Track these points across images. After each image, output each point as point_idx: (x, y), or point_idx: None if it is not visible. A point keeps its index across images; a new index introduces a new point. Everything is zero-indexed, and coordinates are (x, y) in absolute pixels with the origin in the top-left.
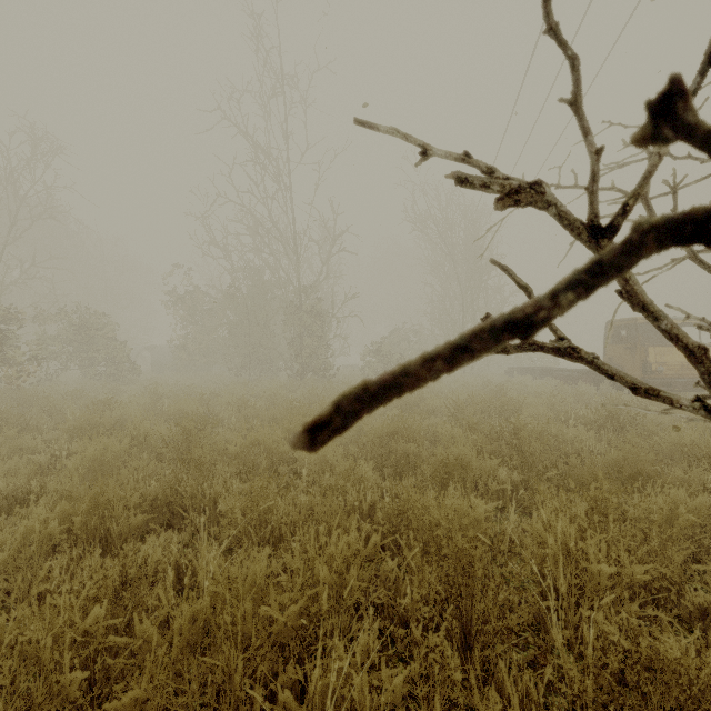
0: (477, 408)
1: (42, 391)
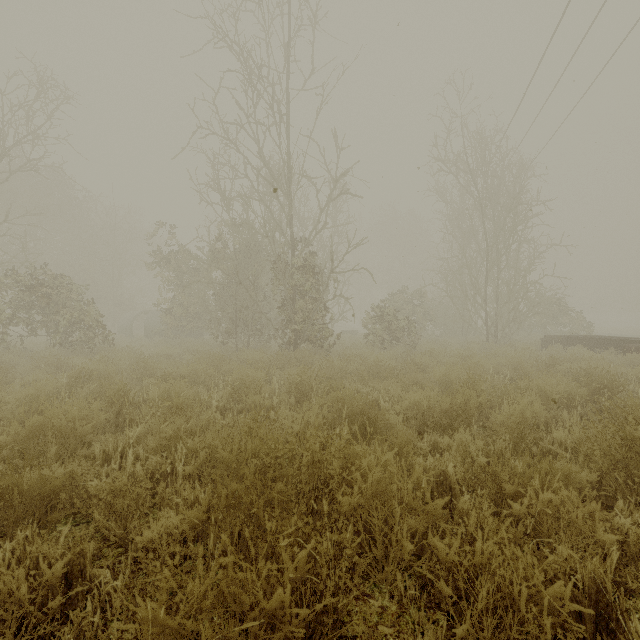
0: None
1: None
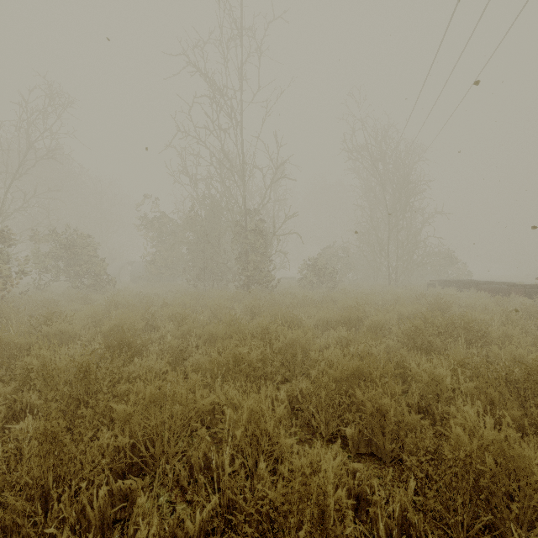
0: (434, 328)
1: (12, 301)
